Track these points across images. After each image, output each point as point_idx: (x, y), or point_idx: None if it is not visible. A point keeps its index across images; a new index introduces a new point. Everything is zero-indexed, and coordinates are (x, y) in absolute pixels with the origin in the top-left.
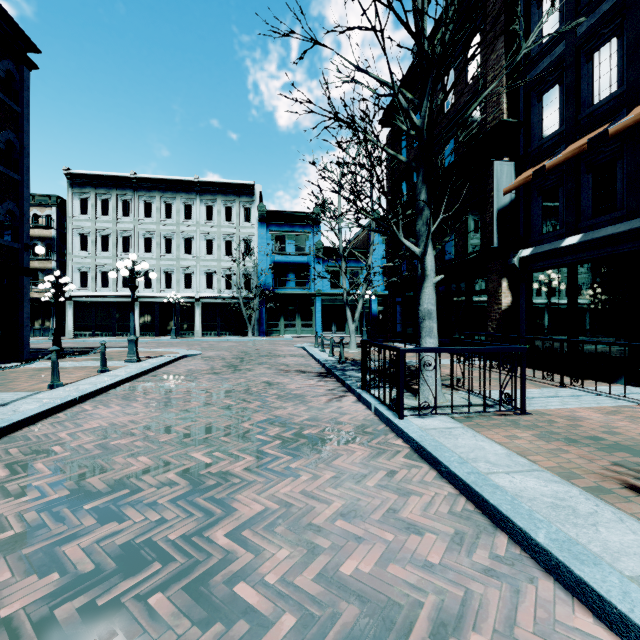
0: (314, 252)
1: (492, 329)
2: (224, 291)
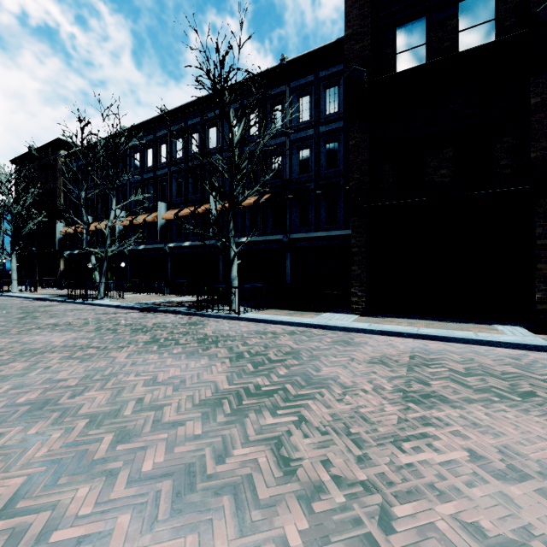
0: None
1: (59, 277)
2: None
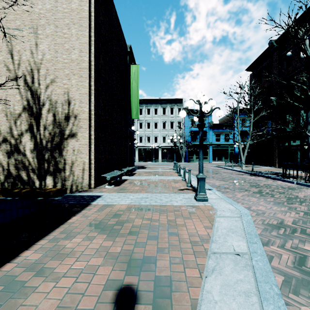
0: (208, 126)
1: None
2: (170, 143)
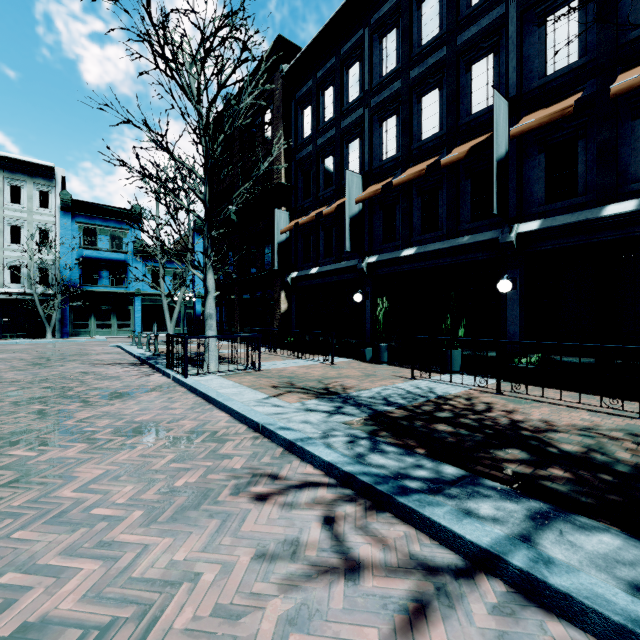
0: (133, 250)
1: (276, 326)
2: (9, 285)
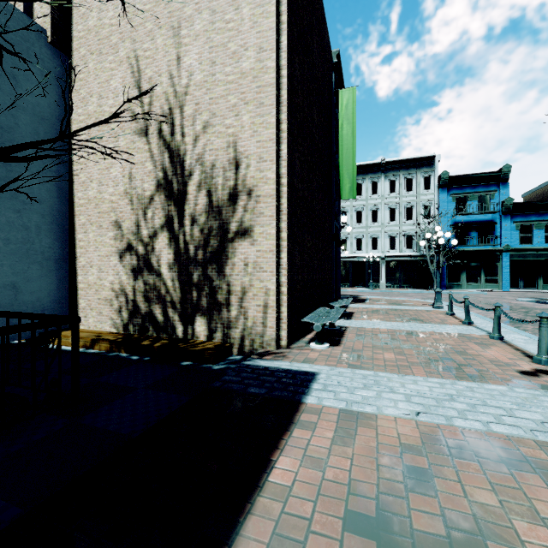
0: (500, 209)
1: None
2: (405, 251)
